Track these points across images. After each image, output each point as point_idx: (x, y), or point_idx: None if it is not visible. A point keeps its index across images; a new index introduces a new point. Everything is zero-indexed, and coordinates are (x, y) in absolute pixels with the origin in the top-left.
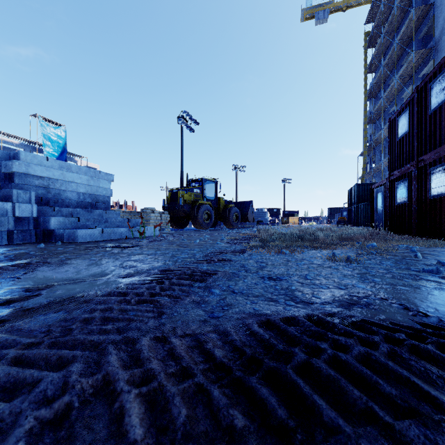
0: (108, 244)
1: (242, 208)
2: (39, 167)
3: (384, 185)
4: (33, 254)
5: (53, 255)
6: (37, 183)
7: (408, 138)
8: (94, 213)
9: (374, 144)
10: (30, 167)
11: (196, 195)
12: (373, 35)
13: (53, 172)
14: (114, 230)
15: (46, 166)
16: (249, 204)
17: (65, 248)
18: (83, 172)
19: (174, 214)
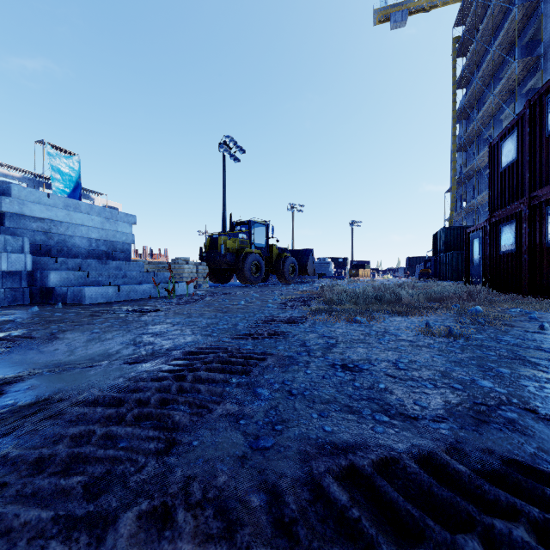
0: (124, 307)
1: (300, 257)
2: (37, 205)
3: (482, 229)
4: (19, 322)
5: (45, 324)
6: (34, 226)
7: (516, 167)
8: (110, 264)
9: (465, 177)
10: (25, 206)
11: (242, 241)
12: (464, 41)
13: (56, 213)
14: (134, 287)
15: (46, 204)
16: (309, 253)
17: (64, 313)
18: (96, 213)
19: (214, 266)
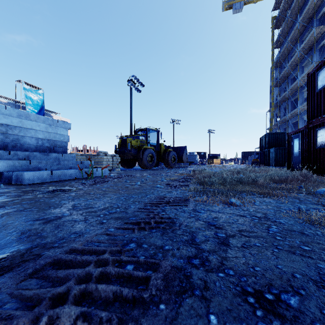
0: (50, 187)
1: (178, 151)
2: None
3: (301, 132)
4: None
5: None
6: None
7: None
8: (51, 156)
9: (279, 102)
10: None
11: (141, 141)
12: (279, 18)
13: (12, 120)
14: (64, 172)
15: (4, 114)
16: (184, 149)
17: None
18: (42, 121)
19: (124, 157)
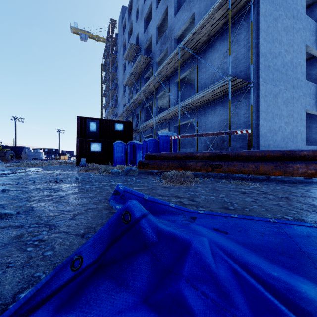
0: None
1: (17, 150)
2: None
3: None
4: None
5: None
6: None
7: None
8: None
9: None
10: None
11: None
12: (105, 67)
13: None
14: None
15: None
16: (23, 148)
17: None
18: None
19: None
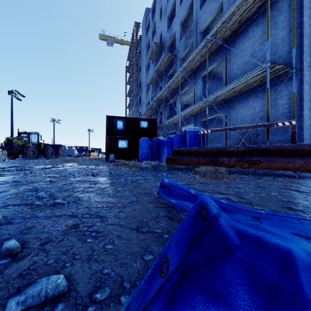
0: None
1: (55, 148)
2: None
3: None
4: None
5: None
6: None
7: None
8: None
9: None
10: None
11: (25, 141)
12: (129, 68)
13: None
14: None
15: None
16: (60, 146)
17: None
18: None
19: (10, 151)
